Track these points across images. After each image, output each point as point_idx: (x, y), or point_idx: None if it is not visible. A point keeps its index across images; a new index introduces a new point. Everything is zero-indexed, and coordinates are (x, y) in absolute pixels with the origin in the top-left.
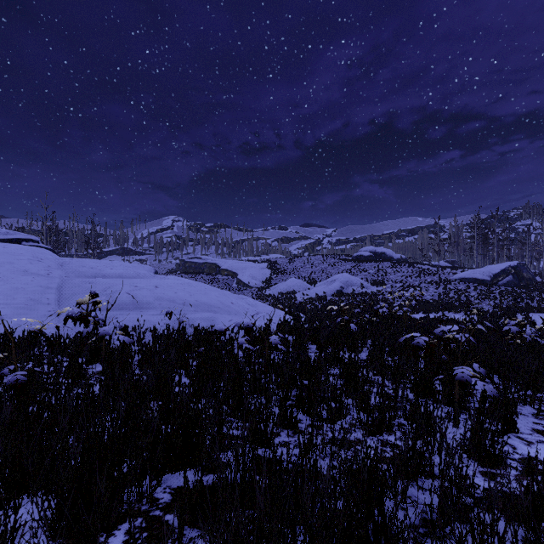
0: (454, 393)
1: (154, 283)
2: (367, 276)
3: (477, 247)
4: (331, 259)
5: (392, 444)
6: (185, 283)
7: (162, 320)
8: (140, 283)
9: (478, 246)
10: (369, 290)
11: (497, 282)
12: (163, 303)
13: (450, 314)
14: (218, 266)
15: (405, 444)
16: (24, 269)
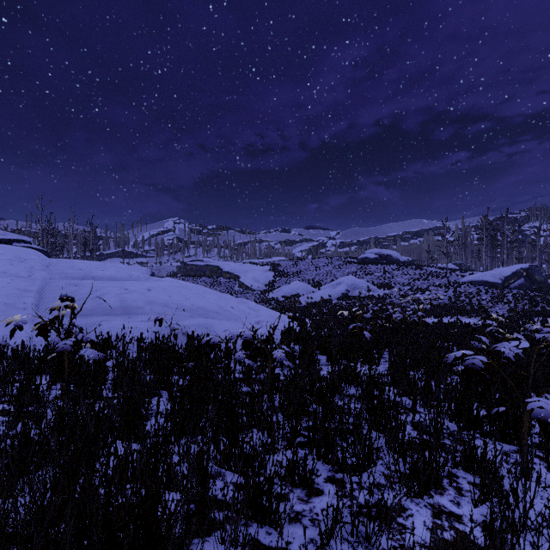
0: (521, 432)
1: (147, 286)
2: (373, 279)
3: (486, 249)
4: (336, 262)
5: (448, 512)
6: (182, 286)
7: (152, 327)
8: (132, 286)
9: (486, 248)
10: (376, 293)
11: (509, 285)
12: (155, 307)
13: (463, 319)
14: (219, 269)
15: (486, 535)
16: (2, 270)
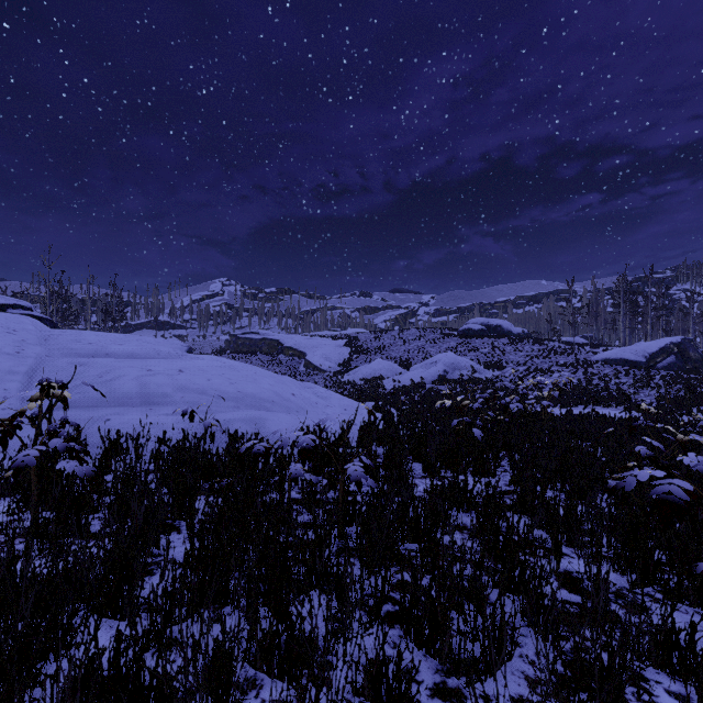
0: None
1: (178, 365)
2: (479, 357)
3: (624, 318)
4: (430, 334)
5: None
6: (226, 365)
7: (180, 423)
8: (157, 365)
9: (624, 316)
10: (482, 375)
11: (655, 365)
12: (188, 395)
13: (599, 409)
14: (280, 343)
15: None
16: None
